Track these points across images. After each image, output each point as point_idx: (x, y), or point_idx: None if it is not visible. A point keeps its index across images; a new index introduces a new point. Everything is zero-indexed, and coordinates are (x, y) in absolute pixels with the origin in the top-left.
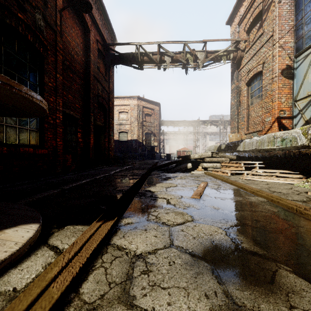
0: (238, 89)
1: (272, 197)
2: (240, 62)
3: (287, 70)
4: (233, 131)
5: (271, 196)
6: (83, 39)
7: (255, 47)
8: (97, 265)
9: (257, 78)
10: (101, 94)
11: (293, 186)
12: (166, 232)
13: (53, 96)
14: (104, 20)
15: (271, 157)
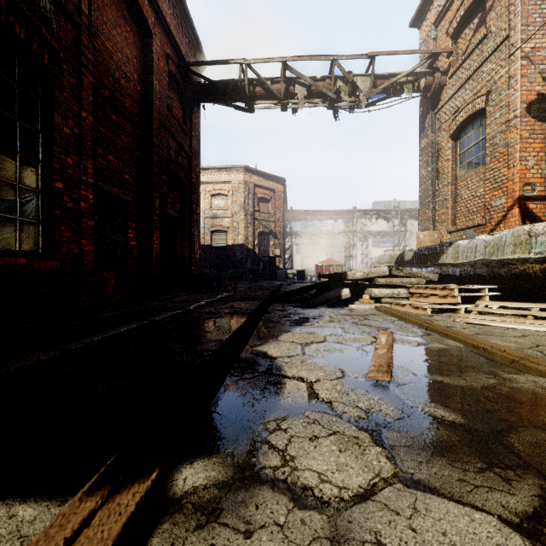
0: (434, 146)
1: None
2: (438, 96)
3: (539, 104)
4: (425, 227)
5: None
6: (139, 50)
7: (470, 65)
8: None
9: (473, 125)
10: (175, 158)
11: None
12: (322, 545)
13: (73, 155)
14: (180, 18)
15: (513, 277)
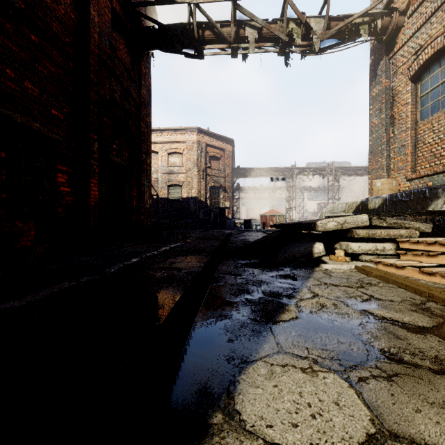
0: (388, 93)
1: None
2: (393, 40)
3: None
4: (378, 176)
5: None
6: None
7: None
8: None
9: (440, 61)
10: (120, 102)
11: None
12: None
13: None
14: None
15: None
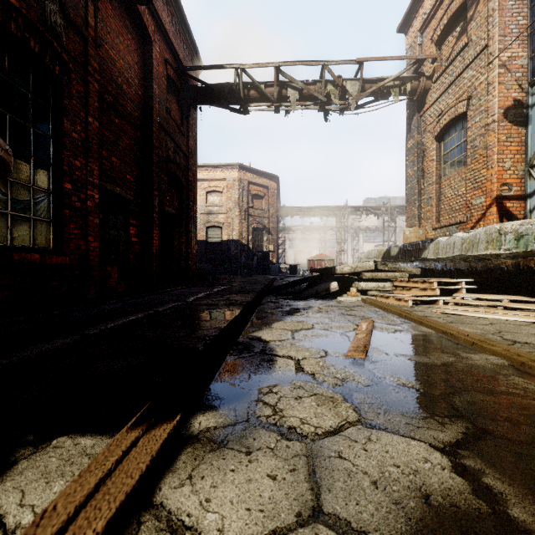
0: (420, 147)
1: (520, 355)
2: (423, 100)
3: (515, 110)
4: (412, 224)
5: (517, 354)
6: (139, 56)
7: (452, 70)
8: None
9: (456, 127)
10: (173, 158)
11: None
12: (300, 459)
13: (80, 158)
14: (178, 25)
15: (489, 271)
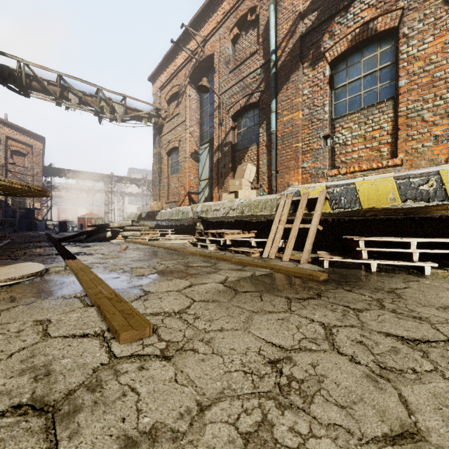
0: (160, 155)
1: (167, 247)
2: (161, 129)
3: (195, 154)
4: (156, 198)
5: (167, 247)
6: None
7: (174, 122)
8: (87, 265)
9: (175, 152)
10: None
11: (185, 243)
12: (110, 260)
13: None
14: None
15: (180, 225)
